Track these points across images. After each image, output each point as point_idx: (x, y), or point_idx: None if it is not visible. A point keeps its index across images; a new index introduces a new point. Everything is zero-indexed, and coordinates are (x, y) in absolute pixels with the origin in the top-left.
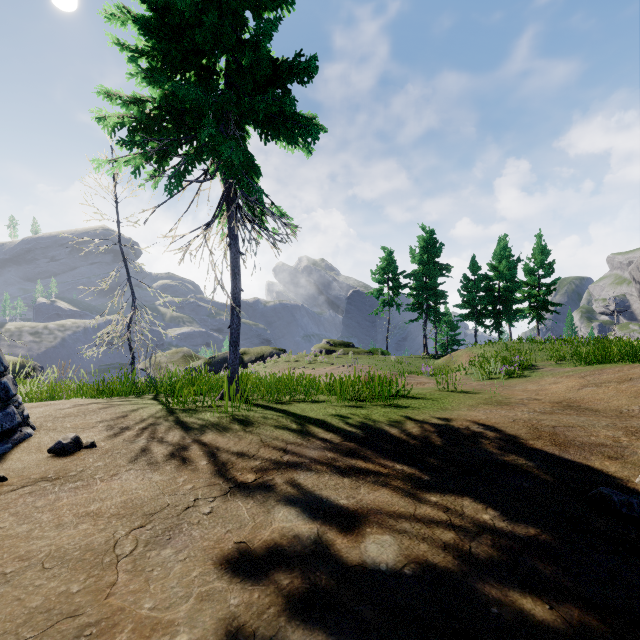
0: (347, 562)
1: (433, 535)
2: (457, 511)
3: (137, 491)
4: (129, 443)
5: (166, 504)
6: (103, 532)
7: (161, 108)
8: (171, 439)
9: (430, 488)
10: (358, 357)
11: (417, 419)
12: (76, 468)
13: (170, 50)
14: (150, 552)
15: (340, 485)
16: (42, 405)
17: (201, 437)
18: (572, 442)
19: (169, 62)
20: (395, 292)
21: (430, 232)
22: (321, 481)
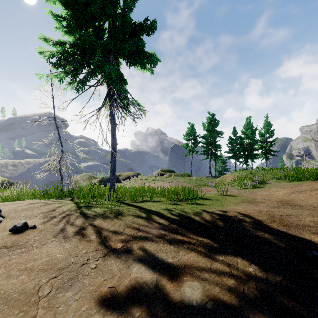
0: (173, 300)
1: (222, 281)
2: (234, 266)
3: (55, 254)
4: (54, 225)
5: (71, 262)
6: (33, 281)
7: (74, 47)
8: (77, 223)
9: (218, 252)
10: (176, 177)
11: (208, 211)
12: (23, 240)
13: (79, 17)
14: (59, 294)
15: (168, 250)
16: (11, 204)
17: (93, 222)
18: (292, 224)
19: (78, 24)
20: (195, 145)
21: (212, 115)
22: (158, 248)
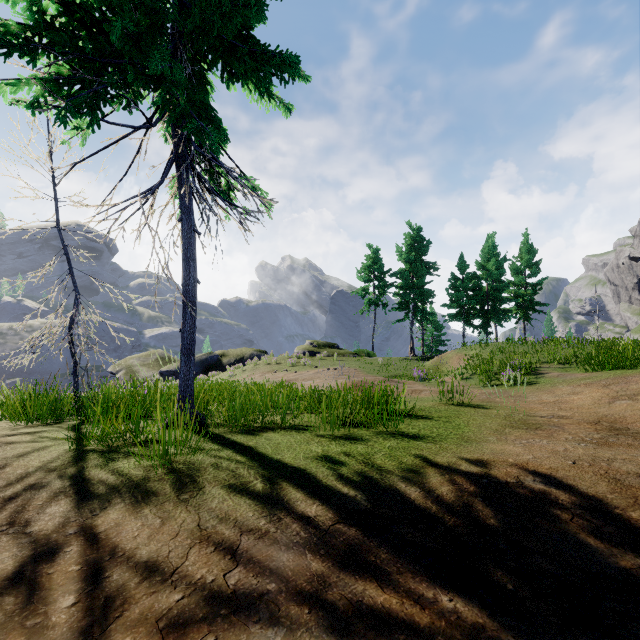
0: None
1: None
2: None
3: None
4: None
5: None
6: None
7: (71, 15)
8: (41, 526)
9: None
10: (343, 359)
11: (440, 463)
12: None
13: None
14: None
15: None
16: None
17: (97, 518)
18: None
19: None
20: (381, 291)
21: (417, 229)
22: None
